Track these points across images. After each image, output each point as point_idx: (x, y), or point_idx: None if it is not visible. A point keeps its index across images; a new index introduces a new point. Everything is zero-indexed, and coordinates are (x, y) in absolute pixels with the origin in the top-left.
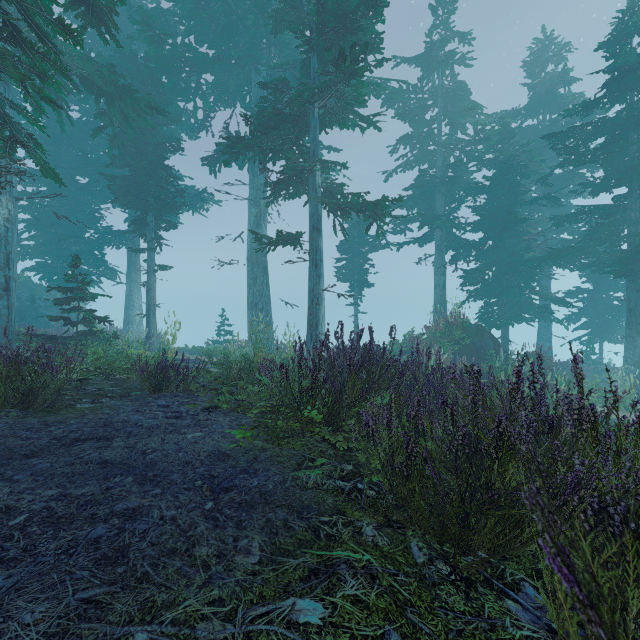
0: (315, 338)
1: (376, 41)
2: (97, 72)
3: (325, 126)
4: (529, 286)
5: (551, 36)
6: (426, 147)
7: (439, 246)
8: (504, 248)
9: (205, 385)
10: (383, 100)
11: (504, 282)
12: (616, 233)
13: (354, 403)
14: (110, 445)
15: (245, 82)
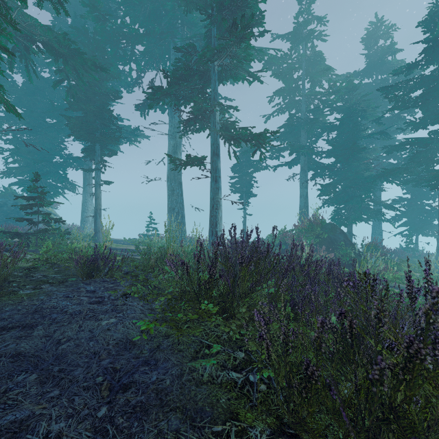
0: (215, 234)
1: (259, 17)
2: (55, 39)
3: (222, 80)
4: (368, 196)
5: (381, 20)
6: (294, 98)
7: (303, 168)
8: (349, 169)
9: (128, 272)
10: (263, 64)
11: (349, 193)
12: (431, 158)
13: (245, 294)
14: (30, 334)
15: (166, 51)
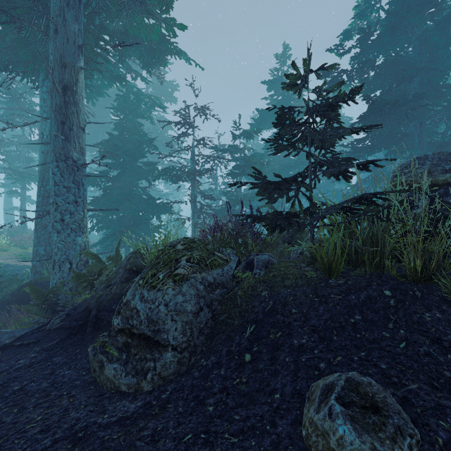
0: None
1: None
2: None
3: None
4: None
5: None
6: None
7: None
8: None
9: None
10: None
11: None
12: None
13: None
14: None
15: None
